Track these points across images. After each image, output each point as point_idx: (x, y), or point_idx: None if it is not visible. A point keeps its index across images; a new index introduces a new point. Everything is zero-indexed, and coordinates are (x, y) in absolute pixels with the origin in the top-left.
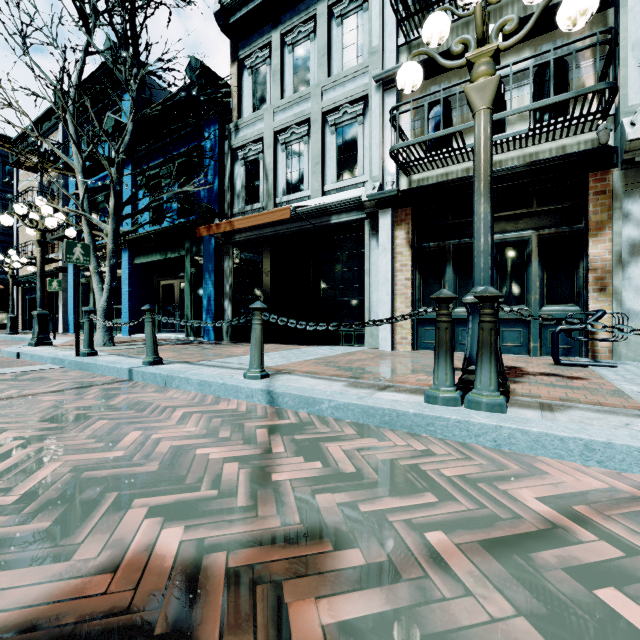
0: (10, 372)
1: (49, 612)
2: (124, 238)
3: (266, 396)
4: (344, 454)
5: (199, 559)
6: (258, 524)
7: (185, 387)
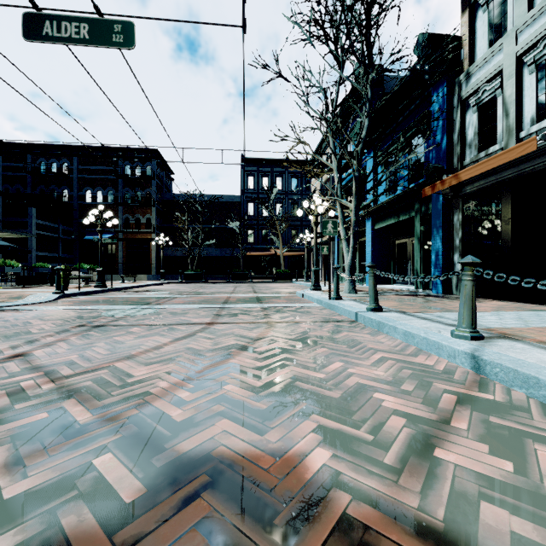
0: (295, 306)
1: (240, 461)
2: (367, 210)
3: (470, 360)
4: None
5: (329, 488)
6: (393, 490)
7: (393, 334)
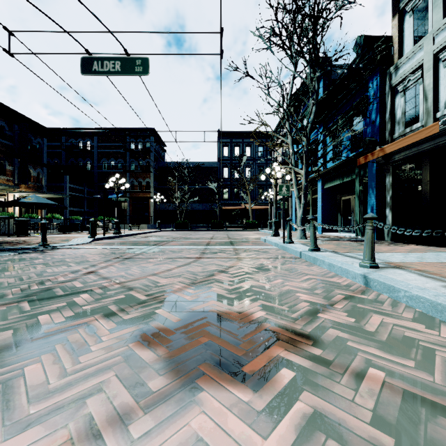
0: (258, 248)
1: (222, 314)
2: (318, 173)
3: (363, 279)
4: (379, 323)
5: (262, 322)
6: (291, 324)
7: (322, 266)
